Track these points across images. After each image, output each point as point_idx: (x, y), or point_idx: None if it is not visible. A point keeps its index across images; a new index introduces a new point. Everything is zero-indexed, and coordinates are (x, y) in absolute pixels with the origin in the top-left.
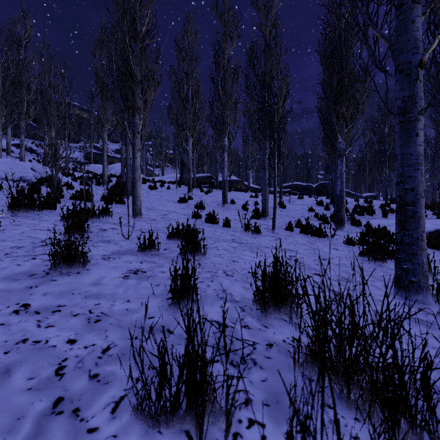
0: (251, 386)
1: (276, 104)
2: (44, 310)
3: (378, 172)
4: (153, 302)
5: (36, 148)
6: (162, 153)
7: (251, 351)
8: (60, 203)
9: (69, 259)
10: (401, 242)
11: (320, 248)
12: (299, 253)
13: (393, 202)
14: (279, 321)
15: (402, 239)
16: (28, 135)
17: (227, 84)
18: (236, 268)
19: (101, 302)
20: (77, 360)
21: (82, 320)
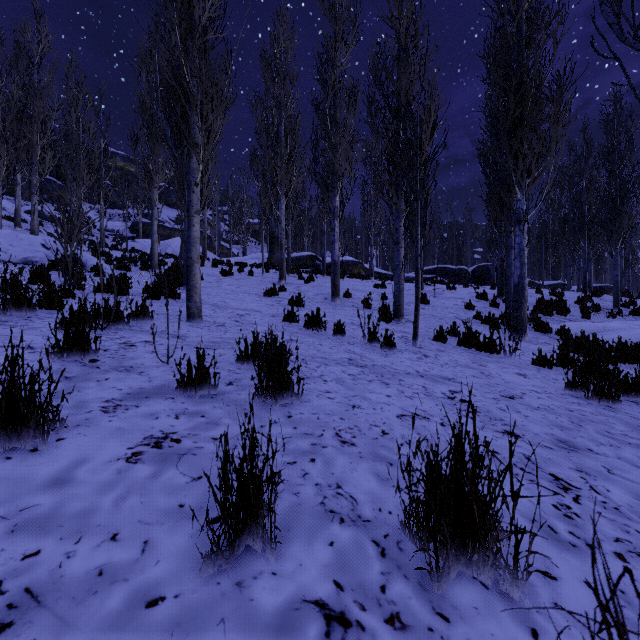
0: None
1: (419, 136)
2: None
3: (569, 248)
4: (174, 538)
5: (61, 217)
6: (243, 223)
7: None
8: (74, 299)
9: (14, 421)
10: None
11: (496, 374)
12: (465, 385)
13: (596, 294)
14: (471, 589)
15: None
16: (50, 197)
17: (340, 114)
18: (358, 423)
19: (43, 548)
20: None
21: None
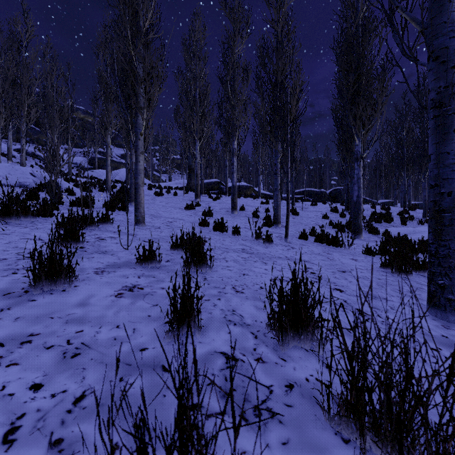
0: (269, 453)
1: (289, 103)
2: (10, 341)
3: (395, 177)
4: (148, 328)
5: (39, 153)
6: (169, 158)
7: (266, 396)
8: (58, 210)
9: (52, 274)
10: (436, 254)
11: (337, 259)
12: (315, 264)
13: (412, 209)
14: (299, 351)
15: (437, 251)
16: (31, 139)
17: (237, 85)
18: (246, 283)
19: (84, 329)
20: (37, 417)
21: (56, 355)
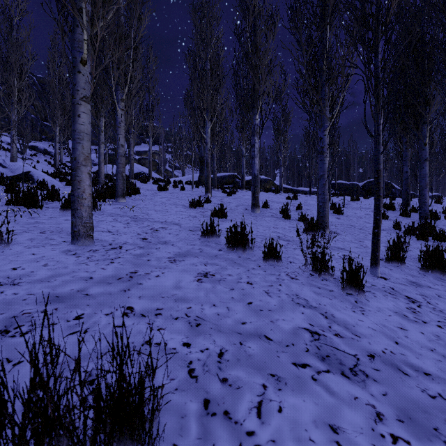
0: None
1: None
2: None
3: None
4: None
5: (51, 150)
6: (182, 153)
7: None
8: None
9: None
10: None
11: None
12: None
13: None
14: None
15: None
16: (46, 137)
17: (259, 38)
18: None
19: None
20: None
21: None
